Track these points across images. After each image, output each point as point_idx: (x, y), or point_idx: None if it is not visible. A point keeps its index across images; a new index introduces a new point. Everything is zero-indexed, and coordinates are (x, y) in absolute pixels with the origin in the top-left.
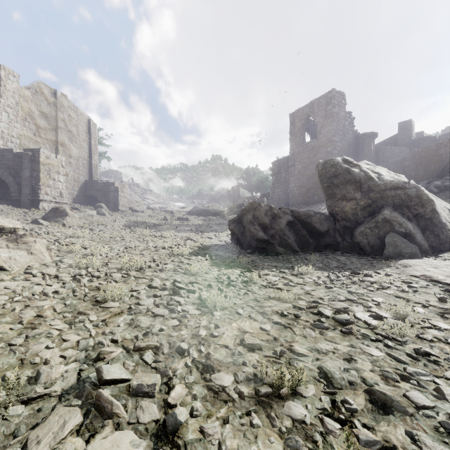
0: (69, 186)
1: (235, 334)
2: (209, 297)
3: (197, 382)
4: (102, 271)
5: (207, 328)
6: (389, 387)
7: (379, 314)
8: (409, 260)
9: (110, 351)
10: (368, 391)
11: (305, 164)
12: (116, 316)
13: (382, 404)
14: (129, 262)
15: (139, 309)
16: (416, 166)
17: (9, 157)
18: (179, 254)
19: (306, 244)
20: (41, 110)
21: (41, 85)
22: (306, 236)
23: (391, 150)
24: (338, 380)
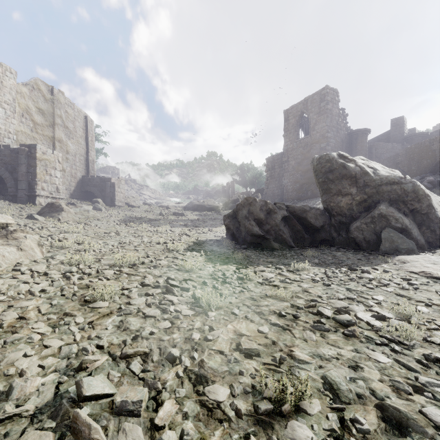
0: (66, 182)
1: (230, 337)
2: (204, 295)
3: (189, 396)
4: (94, 268)
5: (201, 331)
6: (402, 401)
7: (382, 314)
8: (407, 256)
9: (94, 359)
10: (379, 407)
11: (299, 160)
12: (104, 318)
13: (397, 423)
14: (123, 258)
15: (129, 310)
16: (409, 162)
17: (6, 152)
18: (174, 250)
19: (301, 239)
20: (38, 106)
21: (38, 82)
22: (302, 231)
23: (383, 146)
24: (345, 392)
